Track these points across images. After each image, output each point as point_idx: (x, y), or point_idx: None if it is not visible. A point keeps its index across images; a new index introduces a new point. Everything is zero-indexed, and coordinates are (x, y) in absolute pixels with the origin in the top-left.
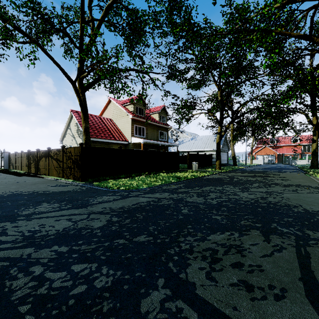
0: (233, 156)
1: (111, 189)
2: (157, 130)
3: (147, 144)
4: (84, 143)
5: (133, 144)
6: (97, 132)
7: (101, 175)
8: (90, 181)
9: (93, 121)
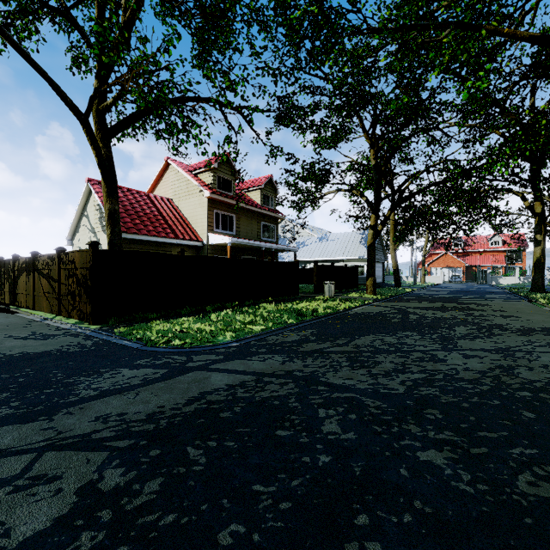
0: (394, 269)
1: (151, 346)
2: (258, 221)
3: (238, 248)
4: (109, 244)
5: (212, 246)
6: (140, 222)
7: (139, 310)
8: (113, 323)
9: (134, 201)
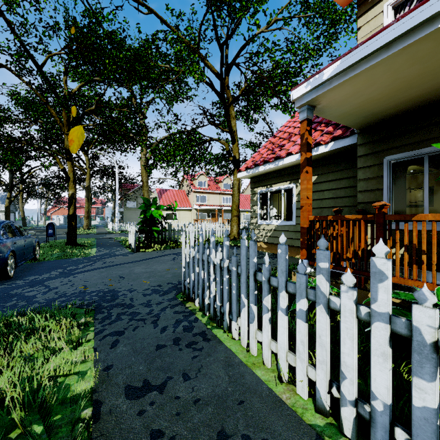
0: (22, 217)
1: None
2: None
3: None
4: None
5: None
6: None
7: None
8: None
9: None
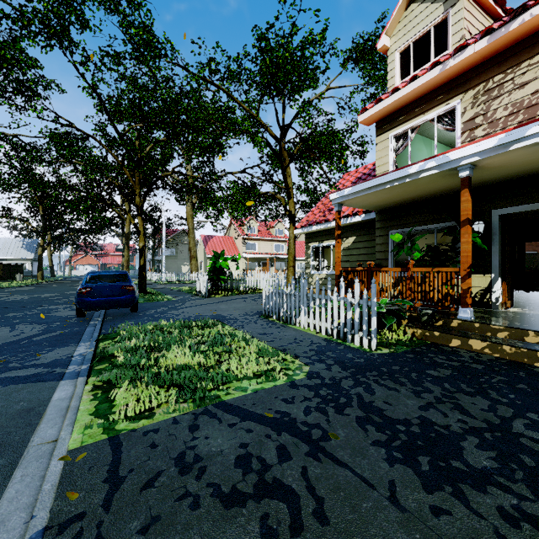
0: (51, 266)
1: None
2: None
3: None
4: None
5: None
6: None
7: None
8: None
9: None
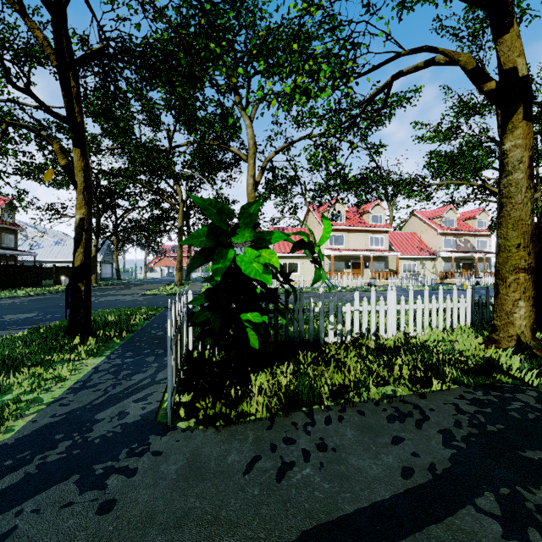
0: (116, 269)
1: None
2: None
3: None
4: None
5: None
6: None
7: None
8: None
9: None
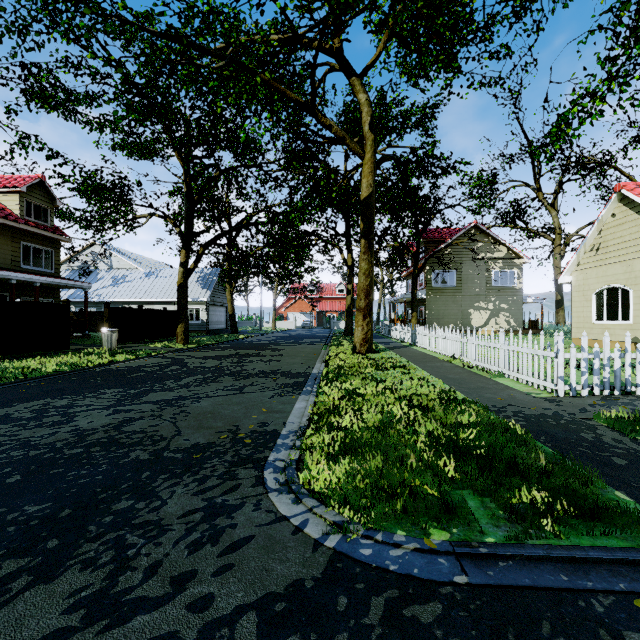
0: (230, 314)
1: None
2: (14, 240)
3: None
4: None
5: None
6: None
7: None
8: None
9: None
